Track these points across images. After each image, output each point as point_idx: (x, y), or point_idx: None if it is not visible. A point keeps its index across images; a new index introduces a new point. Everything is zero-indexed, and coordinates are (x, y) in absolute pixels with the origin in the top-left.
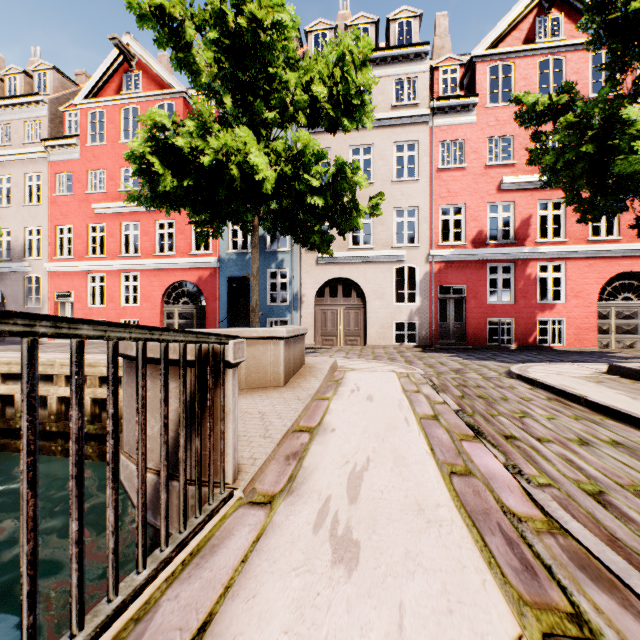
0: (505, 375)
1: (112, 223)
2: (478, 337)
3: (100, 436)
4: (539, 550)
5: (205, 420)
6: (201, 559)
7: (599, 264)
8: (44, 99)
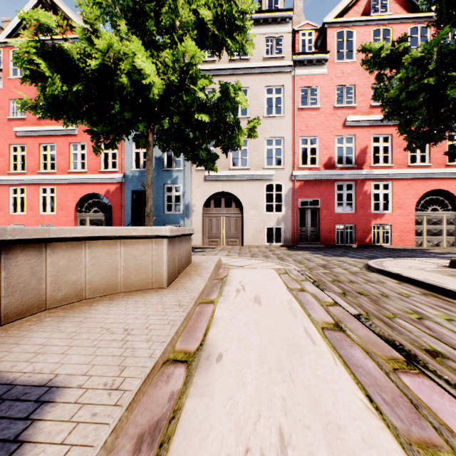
0: (366, 269)
1: (31, 144)
2: (329, 238)
3: None
4: None
5: None
6: None
7: (416, 184)
8: None
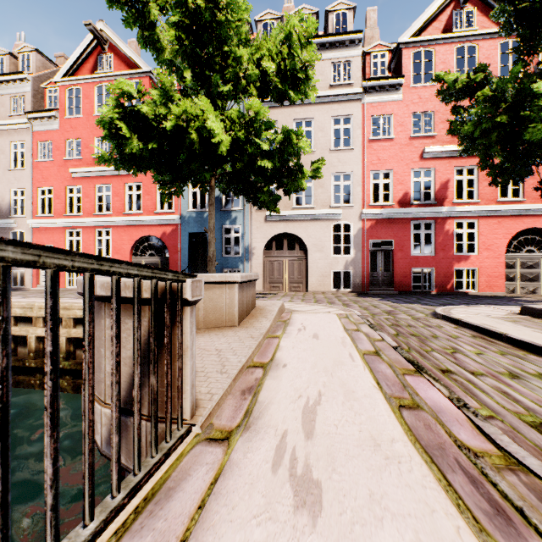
0: (431, 316)
1: (87, 185)
2: (404, 284)
3: (74, 371)
4: (505, 489)
5: (163, 357)
6: (155, 505)
7: (506, 221)
8: (27, 77)
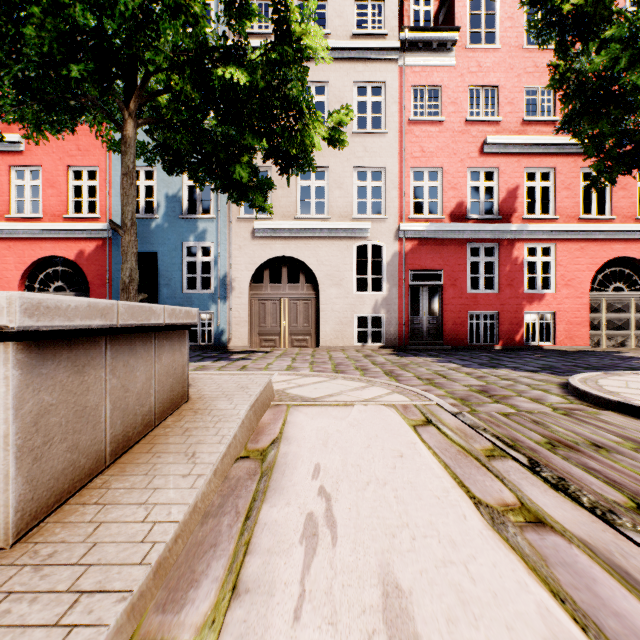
0: (580, 401)
1: None
2: (457, 335)
3: None
4: None
5: None
6: None
7: (591, 247)
8: None
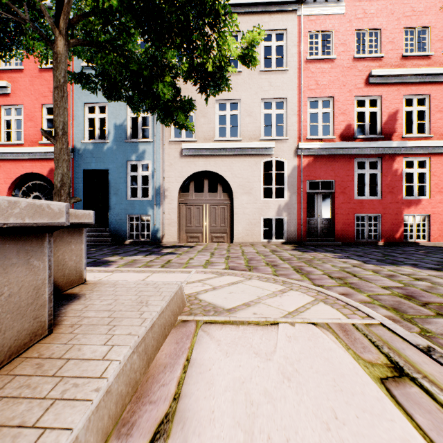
0: None
1: None
2: (346, 233)
3: None
4: None
5: None
6: None
7: None
8: None
